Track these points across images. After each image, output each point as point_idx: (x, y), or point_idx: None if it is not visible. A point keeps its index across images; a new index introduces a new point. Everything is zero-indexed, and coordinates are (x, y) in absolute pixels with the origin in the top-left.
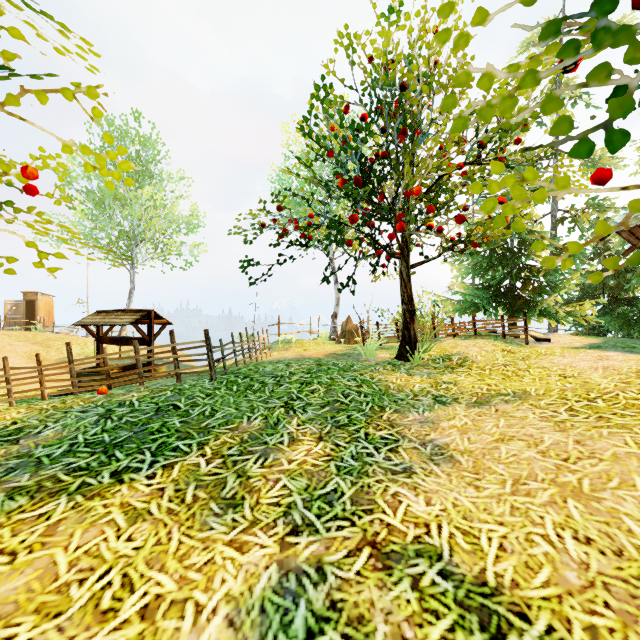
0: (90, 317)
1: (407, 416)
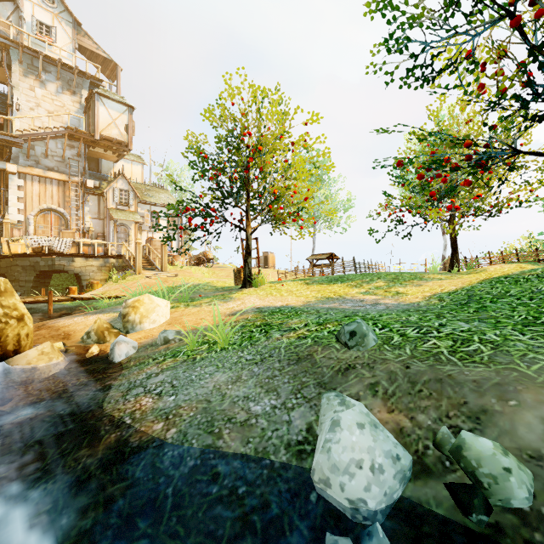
0: (310, 257)
1: (420, 281)
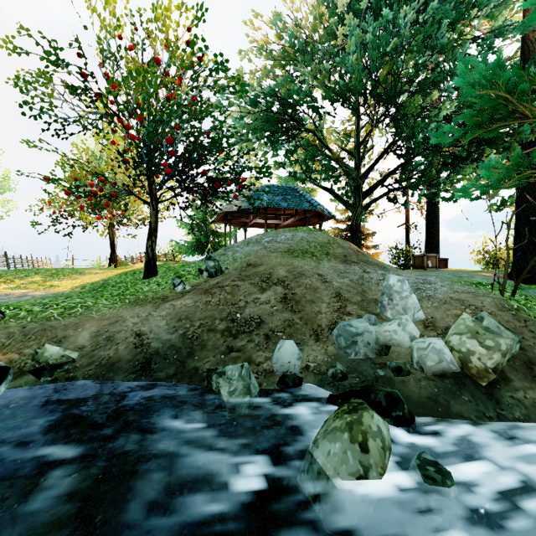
0: None
1: (79, 276)
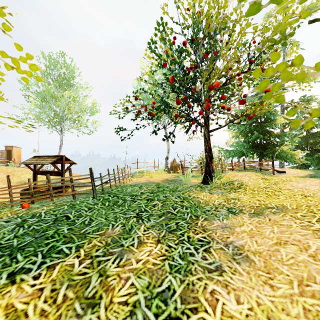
0: (29, 159)
1: (213, 223)
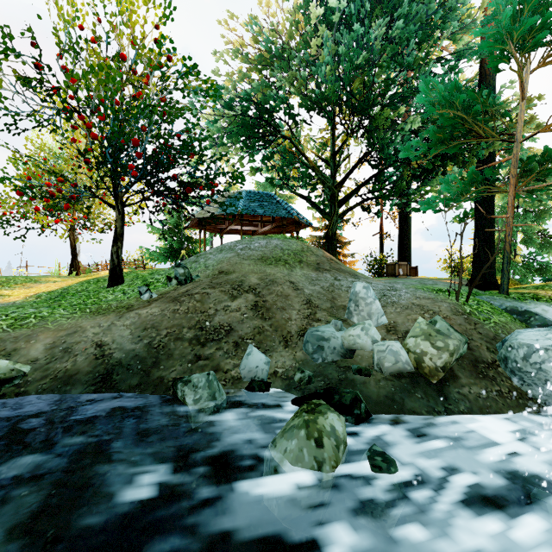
0: None
1: (34, 284)
